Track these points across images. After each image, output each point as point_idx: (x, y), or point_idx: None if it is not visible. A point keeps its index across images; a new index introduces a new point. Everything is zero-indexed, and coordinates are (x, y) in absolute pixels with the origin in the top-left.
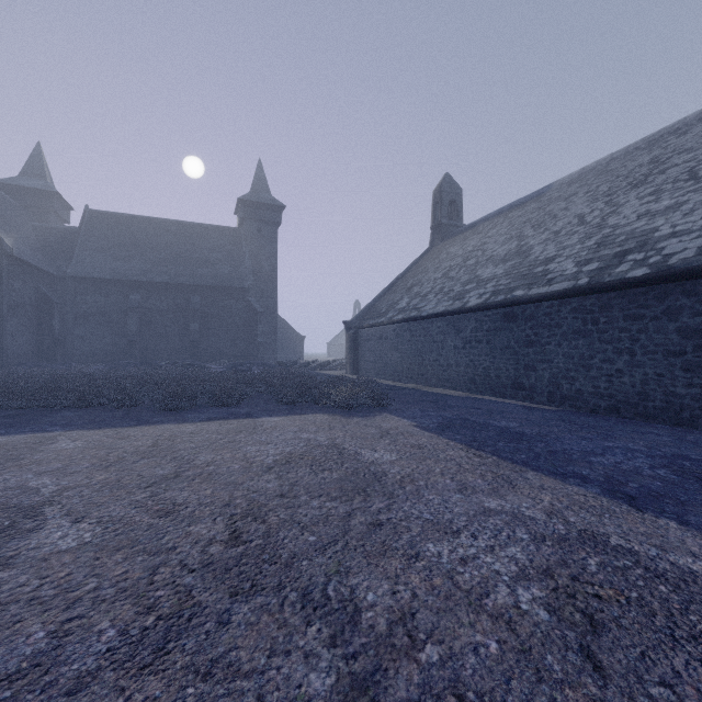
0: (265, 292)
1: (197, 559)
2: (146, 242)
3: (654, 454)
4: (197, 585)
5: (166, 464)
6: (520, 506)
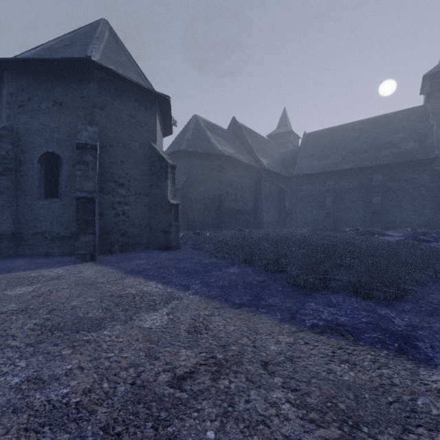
0: None
1: None
2: (339, 143)
3: None
4: None
5: None
6: None
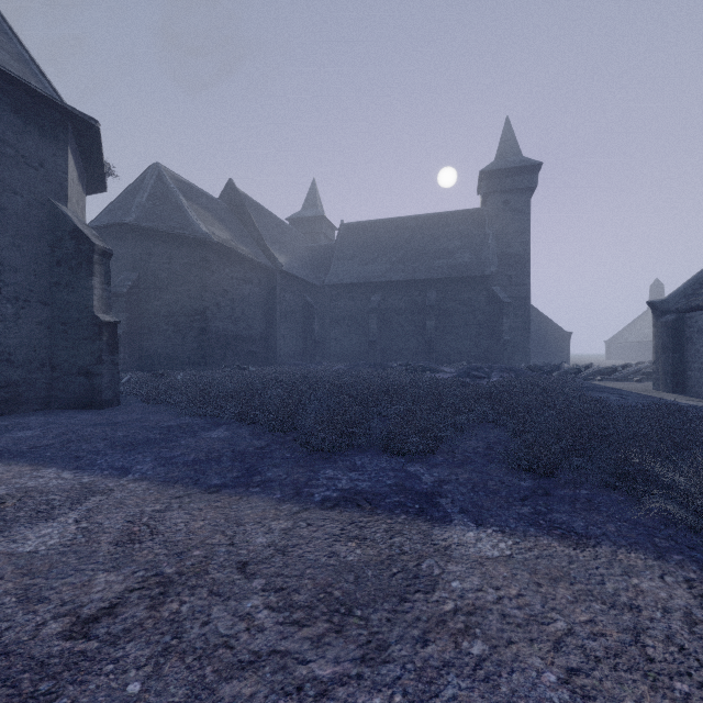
0: (514, 278)
1: None
2: (387, 244)
3: None
4: None
5: None
6: None
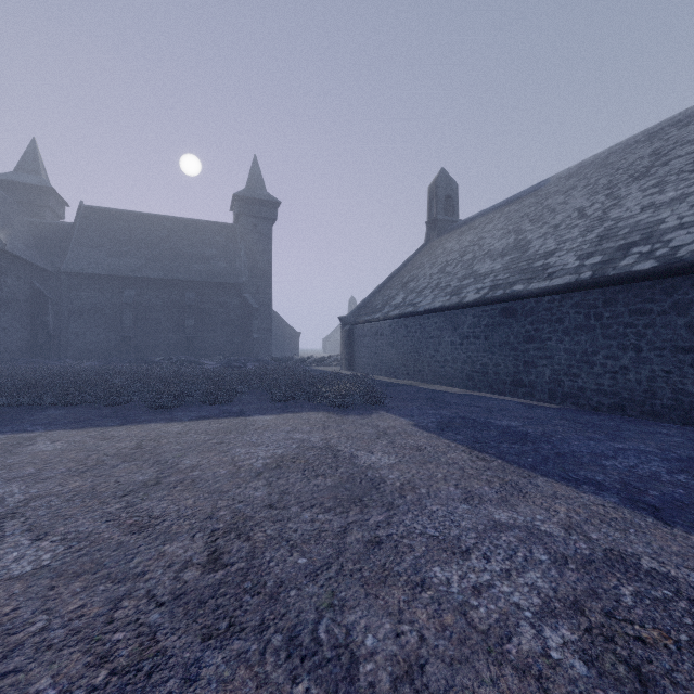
0: (261, 288)
1: (168, 589)
2: (141, 238)
3: (669, 457)
4: (165, 624)
5: (147, 469)
6: (534, 519)
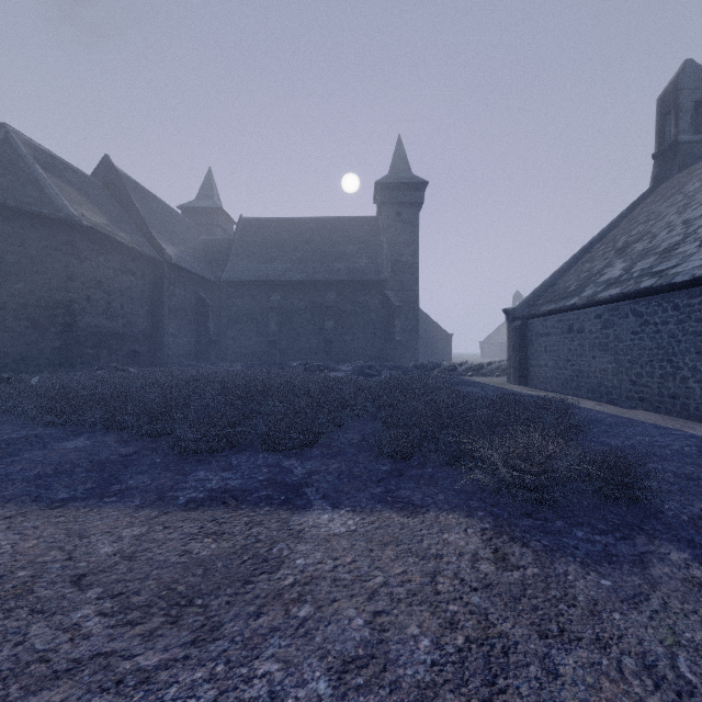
0: (405, 284)
1: None
2: (287, 243)
3: None
4: None
5: None
6: None
